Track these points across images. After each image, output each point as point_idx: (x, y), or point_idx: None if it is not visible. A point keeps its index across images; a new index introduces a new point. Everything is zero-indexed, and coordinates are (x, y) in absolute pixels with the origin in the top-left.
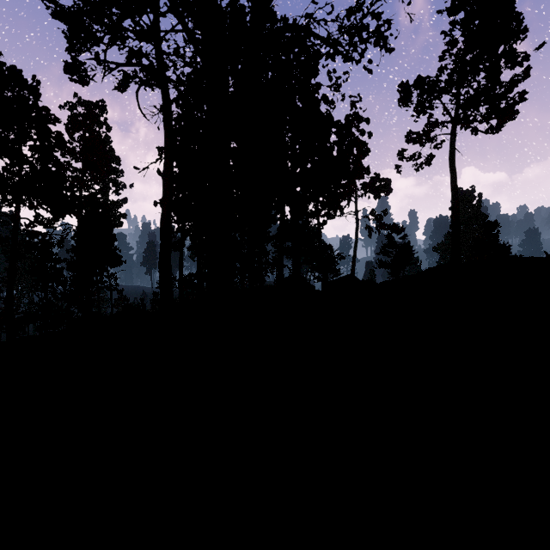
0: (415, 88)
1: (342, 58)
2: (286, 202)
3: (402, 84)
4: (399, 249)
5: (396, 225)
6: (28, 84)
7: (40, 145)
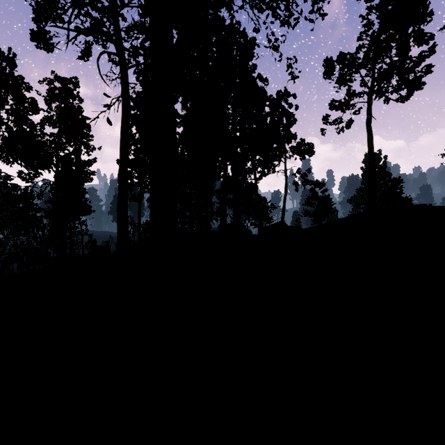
0: (337, 63)
1: (280, 22)
2: (228, 160)
3: (327, 59)
4: (320, 201)
5: (318, 181)
6: (5, 56)
7: (16, 109)
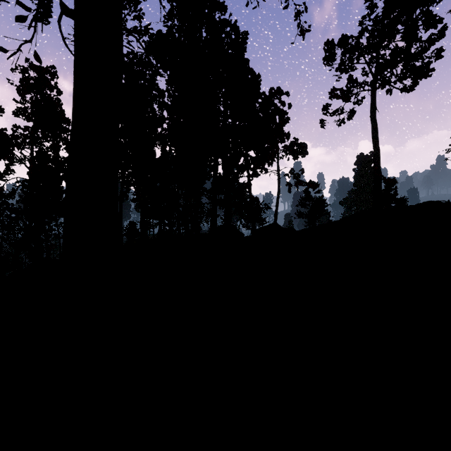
0: (339, 47)
1: None
2: (219, 155)
3: (328, 42)
4: (314, 202)
5: (312, 182)
6: None
7: None
